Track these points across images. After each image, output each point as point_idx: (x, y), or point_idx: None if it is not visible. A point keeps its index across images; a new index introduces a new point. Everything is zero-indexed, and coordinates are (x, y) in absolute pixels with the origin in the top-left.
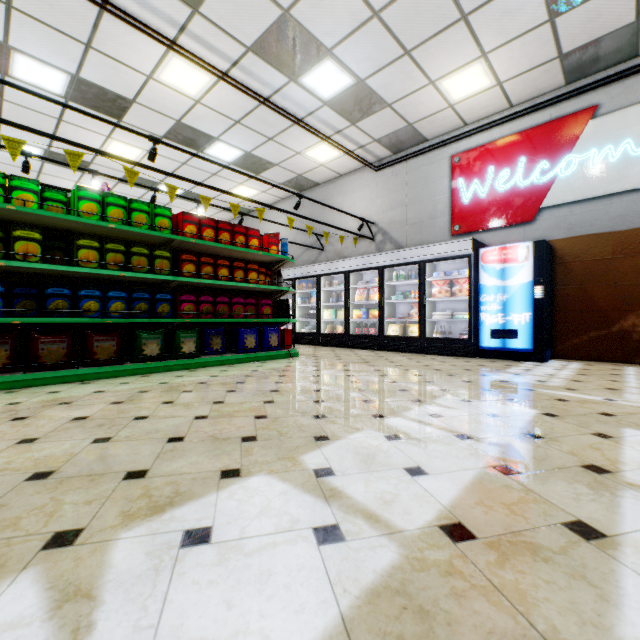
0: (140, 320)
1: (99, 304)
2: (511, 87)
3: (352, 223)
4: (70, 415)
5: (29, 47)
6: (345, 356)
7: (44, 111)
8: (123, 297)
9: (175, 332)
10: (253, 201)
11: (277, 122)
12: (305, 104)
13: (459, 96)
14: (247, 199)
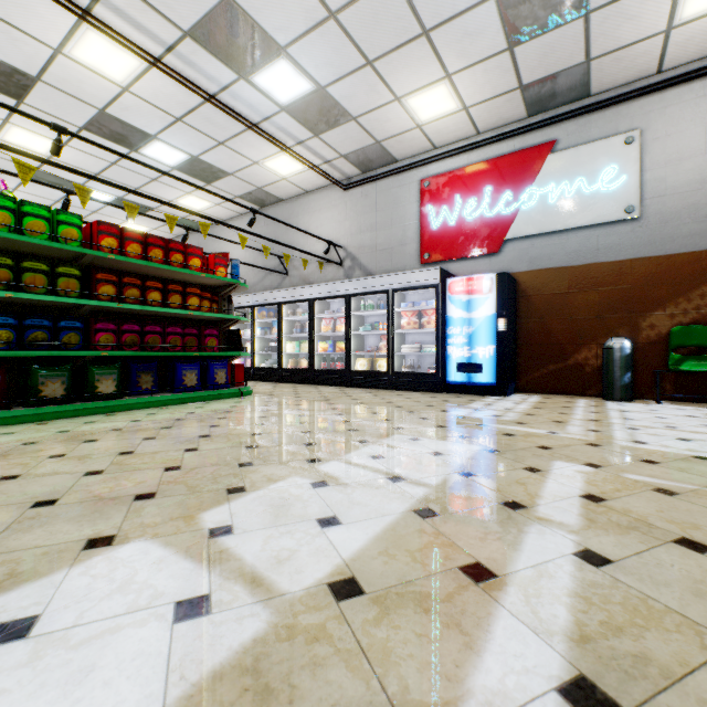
0: (35, 353)
1: None
2: (477, 113)
3: (319, 246)
4: None
5: None
6: (306, 394)
7: None
8: (10, 324)
9: (88, 368)
10: (195, 214)
11: (228, 124)
12: (260, 107)
13: (426, 117)
14: (187, 211)
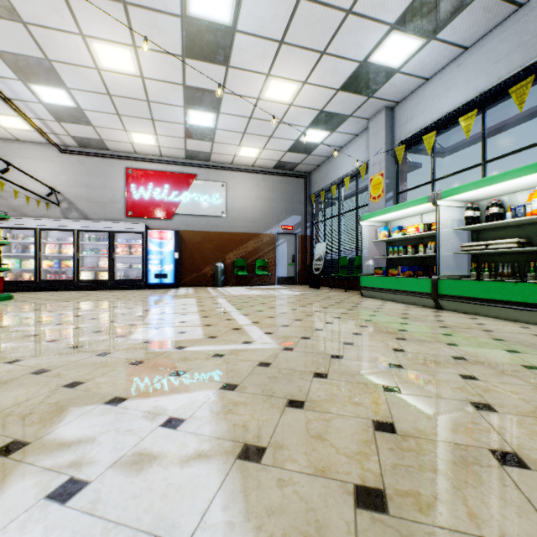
0: None
1: None
2: (164, 150)
3: (34, 186)
4: None
5: None
6: (59, 295)
7: None
8: None
9: None
10: None
11: None
12: (22, 94)
13: (138, 142)
14: None
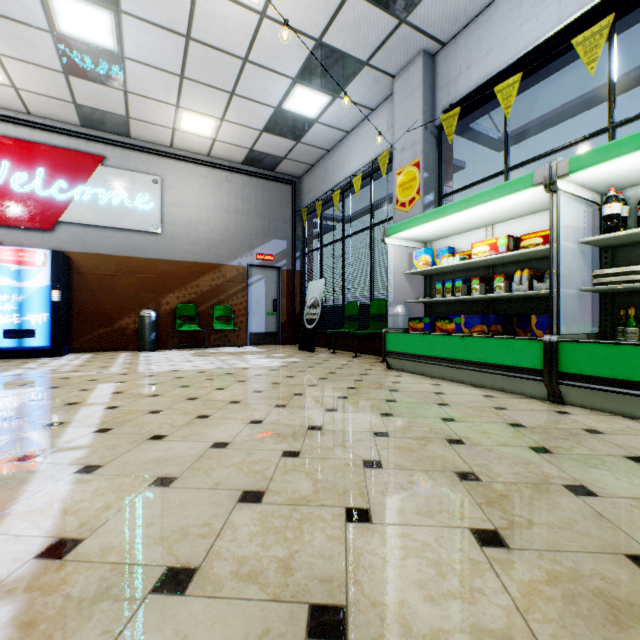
0: None
1: None
2: (29, 98)
3: None
4: None
5: None
6: None
7: None
8: None
9: None
10: None
11: None
12: None
13: None
14: None
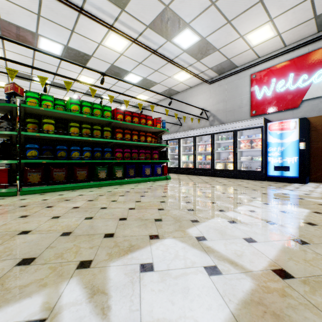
0: (97, 161)
1: (79, 153)
2: (285, 36)
3: (196, 111)
4: (71, 206)
5: (46, 34)
6: (194, 179)
7: (52, 63)
8: (89, 150)
9: (113, 167)
10: (149, 102)
11: (160, 62)
12: (174, 52)
13: (256, 42)
14: (146, 101)
